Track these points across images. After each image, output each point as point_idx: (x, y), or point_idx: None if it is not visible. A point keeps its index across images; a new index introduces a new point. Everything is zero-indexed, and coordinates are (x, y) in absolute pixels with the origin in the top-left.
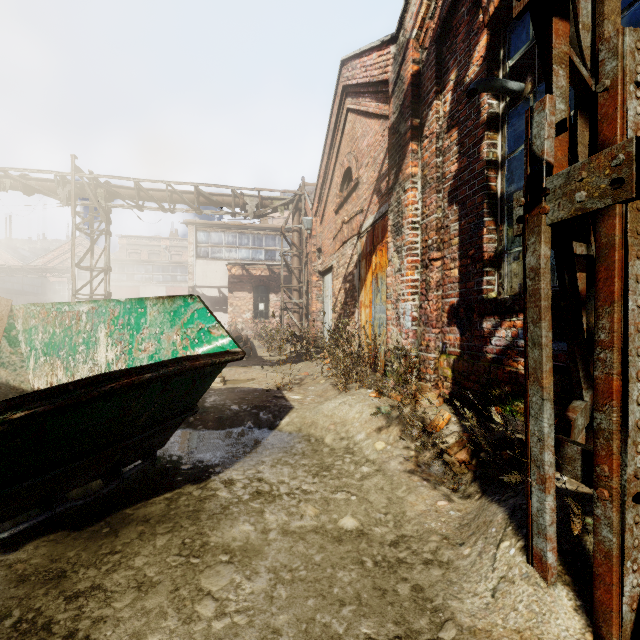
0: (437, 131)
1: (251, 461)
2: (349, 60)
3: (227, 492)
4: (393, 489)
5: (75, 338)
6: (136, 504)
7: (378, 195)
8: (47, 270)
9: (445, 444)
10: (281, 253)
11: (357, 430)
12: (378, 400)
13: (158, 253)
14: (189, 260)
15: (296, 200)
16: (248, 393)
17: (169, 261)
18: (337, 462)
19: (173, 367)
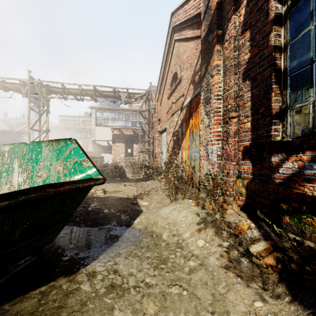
0: (234, 35)
1: (111, 253)
2: (176, 11)
3: (88, 285)
4: (215, 284)
5: (1, 168)
6: (16, 298)
7: (193, 84)
8: (22, 132)
9: (255, 250)
10: (139, 122)
11: (184, 230)
12: (200, 213)
13: (78, 124)
14: (92, 127)
15: (147, 94)
16: (116, 200)
17: (83, 128)
18: (171, 255)
19: (35, 194)
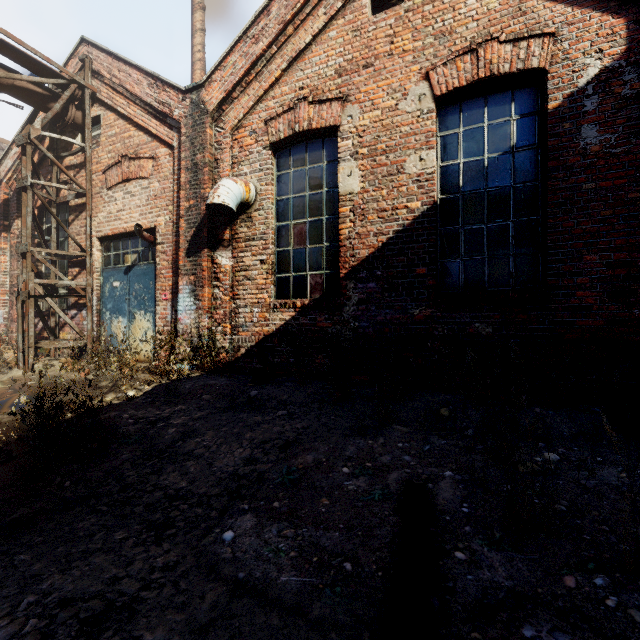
0: (18, 234)
1: None
2: None
3: None
4: None
5: None
6: None
7: None
8: None
9: (9, 360)
10: None
11: None
12: None
13: None
14: None
15: None
16: None
17: None
18: None
19: None
